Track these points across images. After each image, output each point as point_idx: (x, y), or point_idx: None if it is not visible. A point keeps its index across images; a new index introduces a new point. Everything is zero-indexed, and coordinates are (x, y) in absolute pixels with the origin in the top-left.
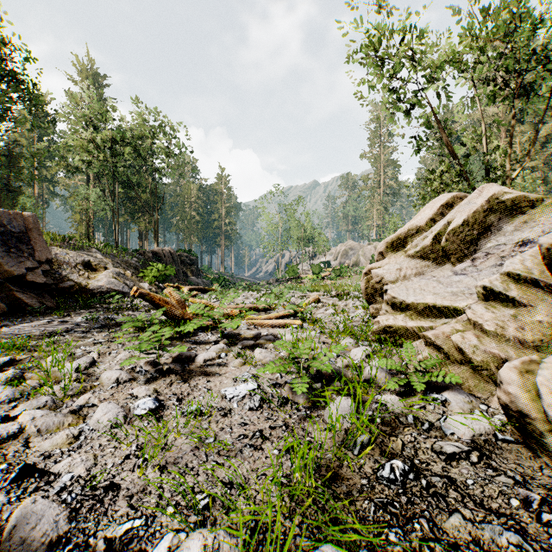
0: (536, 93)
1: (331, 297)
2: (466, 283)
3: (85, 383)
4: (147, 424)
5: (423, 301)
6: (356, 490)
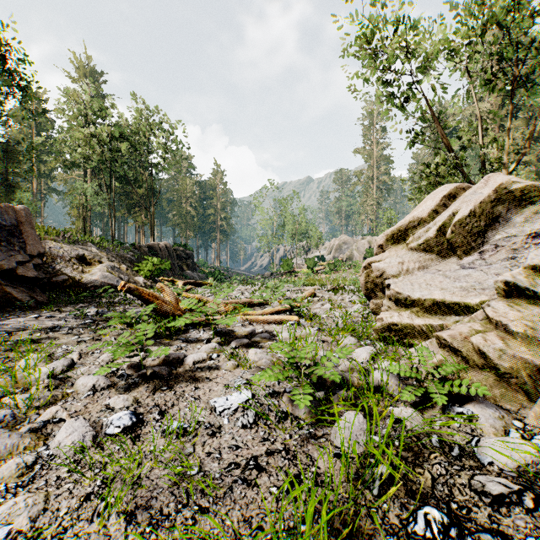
0: (534, 84)
1: (326, 292)
2: (475, 277)
3: (58, 390)
4: (120, 447)
5: (430, 297)
6: None
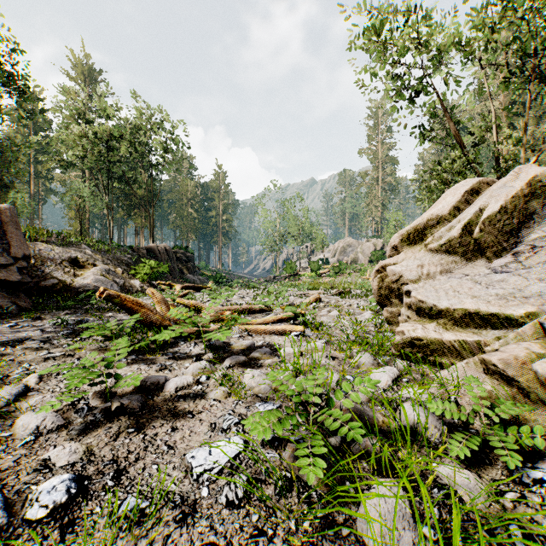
0: None
1: (332, 296)
2: (513, 283)
3: None
4: None
5: (460, 306)
6: None
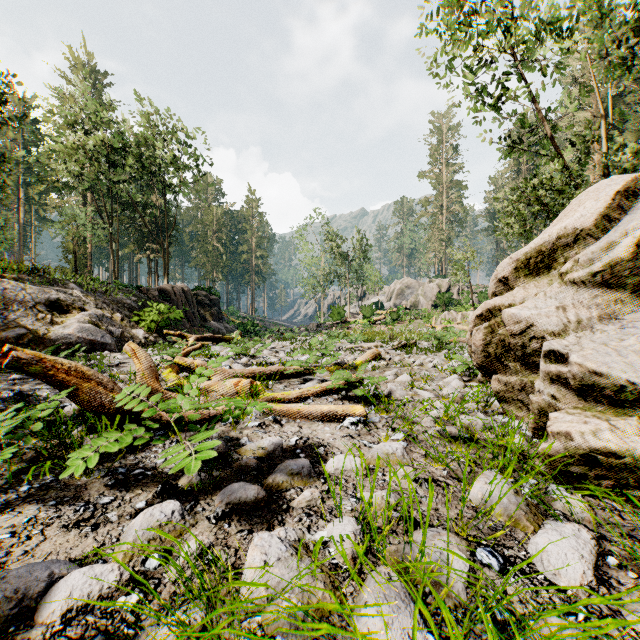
0: None
1: (393, 350)
2: None
3: None
4: None
5: None
6: None
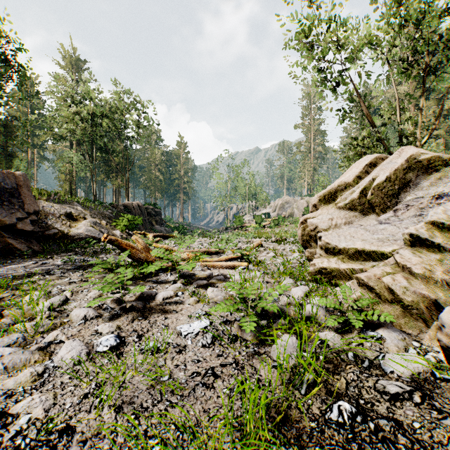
0: (442, 72)
1: (271, 243)
2: (390, 231)
3: (57, 320)
4: (108, 361)
5: (353, 246)
6: (306, 434)
